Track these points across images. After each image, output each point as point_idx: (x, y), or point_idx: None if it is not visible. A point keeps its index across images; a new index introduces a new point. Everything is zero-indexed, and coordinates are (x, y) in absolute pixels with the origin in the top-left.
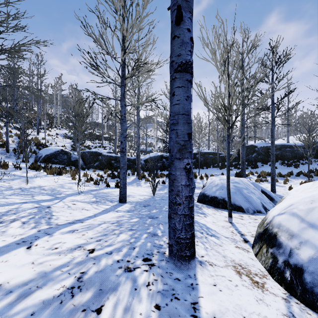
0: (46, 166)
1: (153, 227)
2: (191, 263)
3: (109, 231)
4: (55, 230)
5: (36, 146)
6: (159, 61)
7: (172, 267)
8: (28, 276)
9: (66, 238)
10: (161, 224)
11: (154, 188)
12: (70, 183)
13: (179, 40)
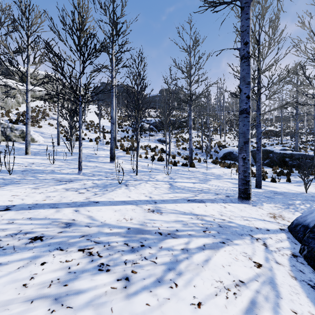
0: (221, 161)
1: (255, 197)
2: (243, 200)
3: (224, 189)
4: (204, 183)
5: (218, 147)
6: (289, 70)
7: (235, 200)
8: (190, 186)
9: (205, 185)
10: (267, 199)
11: (306, 184)
12: (232, 173)
13: (240, 100)
